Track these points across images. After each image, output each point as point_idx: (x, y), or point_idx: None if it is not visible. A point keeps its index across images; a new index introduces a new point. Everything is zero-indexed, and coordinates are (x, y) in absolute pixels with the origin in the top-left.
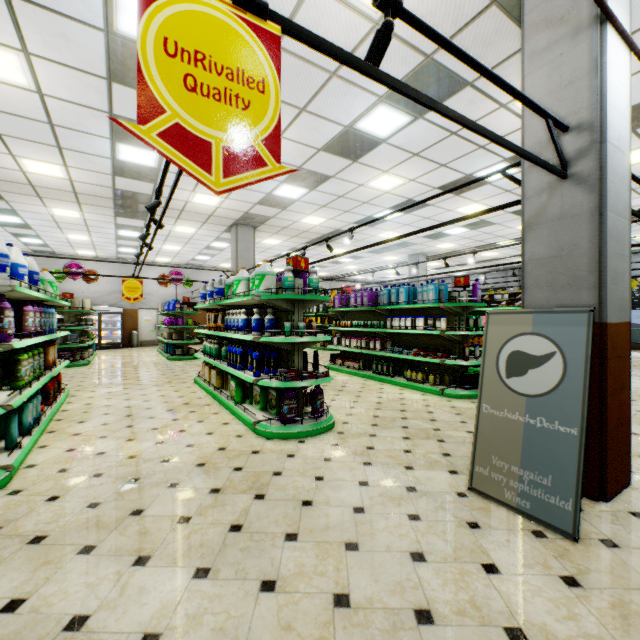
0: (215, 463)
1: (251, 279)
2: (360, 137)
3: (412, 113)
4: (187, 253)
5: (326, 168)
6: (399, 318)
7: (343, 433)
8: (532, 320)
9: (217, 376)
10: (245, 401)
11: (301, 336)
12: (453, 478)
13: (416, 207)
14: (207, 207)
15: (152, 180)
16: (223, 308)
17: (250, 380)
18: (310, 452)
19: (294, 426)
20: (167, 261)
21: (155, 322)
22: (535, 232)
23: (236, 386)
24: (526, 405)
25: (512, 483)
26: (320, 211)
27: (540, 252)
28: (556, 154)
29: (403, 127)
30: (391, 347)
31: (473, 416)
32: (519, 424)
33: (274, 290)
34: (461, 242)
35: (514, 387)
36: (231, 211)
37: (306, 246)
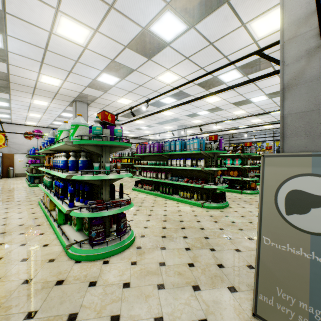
0: (8, 308)
1: (70, 129)
2: (153, 39)
3: (188, 22)
4: (46, 119)
5: (131, 63)
6: (176, 159)
7: (141, 248)
8: (311, 162)
9: (50, 201)
10: (67, 222)
11: (107, 174)
12: (235, 298)
13: (184, 96)
14: (52, 86)
15: (4, 60)
16: (54, 152)
17: (64, 211)
18: (111, 276)
19: (100, 248)
20: (34, 124)
21: (26, 162)
22: (294, 91)
23: (59, 212)
24: (311, 242)
25: (301, 319)
26: (128, 95)
27: (299, 107)
28: (314, 26)
29: (181, 34)
30: (171, 177)
31: (225, 223)
32: (305, 260)
33: (87, 138)
34: (205, 119)
35: (296, 224)
36: (70, 91)
37: (118, 113)
